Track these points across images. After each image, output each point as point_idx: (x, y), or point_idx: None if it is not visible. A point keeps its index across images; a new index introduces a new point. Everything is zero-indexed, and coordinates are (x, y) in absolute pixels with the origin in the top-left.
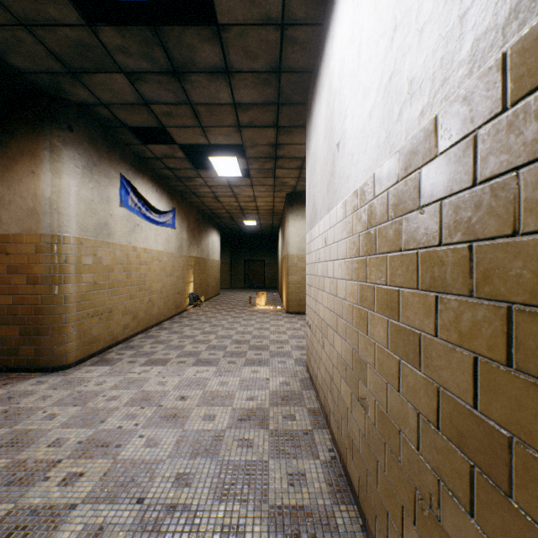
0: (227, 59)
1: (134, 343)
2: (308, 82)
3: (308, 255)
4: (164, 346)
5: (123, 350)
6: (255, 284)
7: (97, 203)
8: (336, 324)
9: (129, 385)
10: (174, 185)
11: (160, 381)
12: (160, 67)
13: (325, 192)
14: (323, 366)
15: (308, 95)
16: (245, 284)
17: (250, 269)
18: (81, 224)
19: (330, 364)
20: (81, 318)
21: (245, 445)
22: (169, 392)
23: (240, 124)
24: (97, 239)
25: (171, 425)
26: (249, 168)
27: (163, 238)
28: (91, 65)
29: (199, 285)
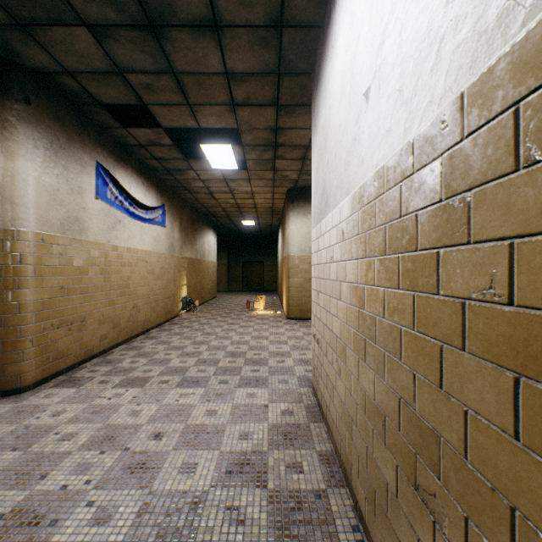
0: (215, 5)
1: (113, 356)
2: (316, 43)
3: (316, 254)
4: (146, 360)
5: (98, 365)
6: (254, 287)
7: (65, 194)
8: (363, 350)
9: (93, 416)
10: (164, 179)
11: (134, 409)
12: (131, 18)
13: (343, 168)
14: (338, 398)
15: (316, 59)
16: (243, 287)
17: (249, 271)
18: (42, 217)
19: (352, 402)
20: (42, 330)
21: (233, 521)
22: (141, 427)
23: (234, 102)
24: (64, 236)
25: (134, 483)
26: (245, 158)
27: (151, 236)
28: (43, 13)
29: (193, 288)
